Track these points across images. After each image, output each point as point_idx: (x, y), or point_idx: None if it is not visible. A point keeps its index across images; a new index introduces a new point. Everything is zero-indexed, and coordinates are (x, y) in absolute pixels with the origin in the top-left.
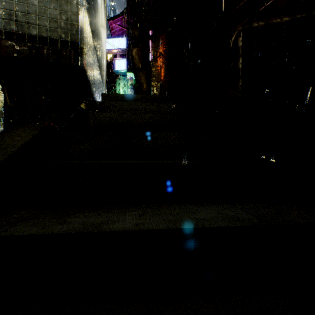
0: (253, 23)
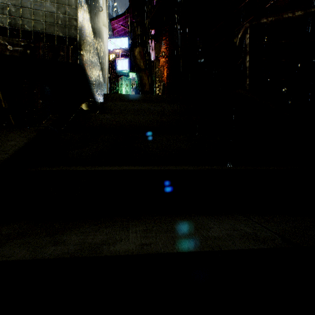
0: (261, 19)
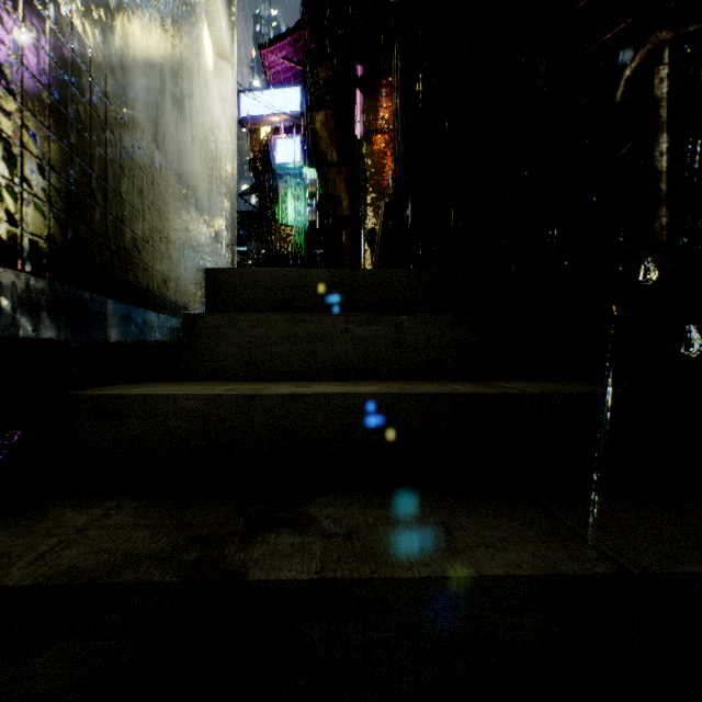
0: None
